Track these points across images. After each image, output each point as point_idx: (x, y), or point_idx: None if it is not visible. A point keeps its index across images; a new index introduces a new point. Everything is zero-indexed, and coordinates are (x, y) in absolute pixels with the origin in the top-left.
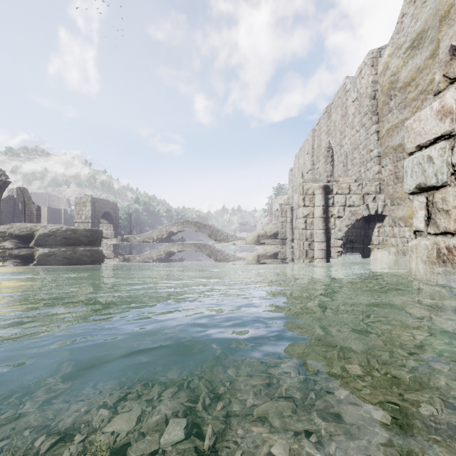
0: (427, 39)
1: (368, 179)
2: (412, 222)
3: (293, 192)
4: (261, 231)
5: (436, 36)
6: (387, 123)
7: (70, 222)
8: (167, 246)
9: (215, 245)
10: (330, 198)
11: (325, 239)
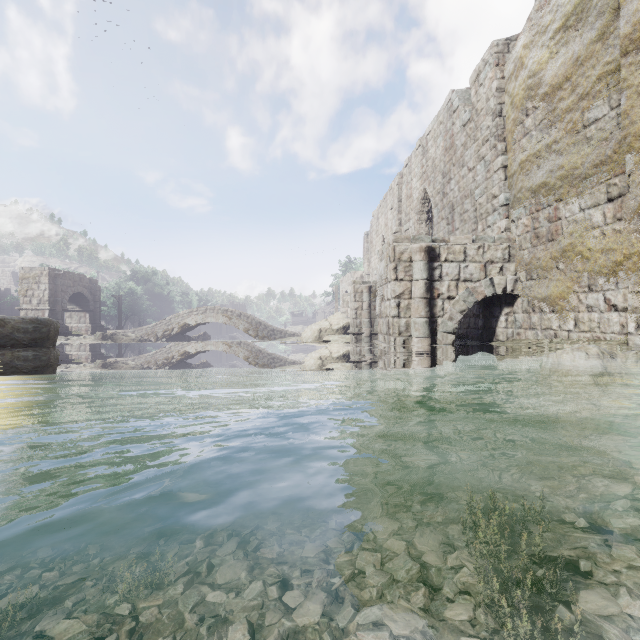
0: (592, 11)
1: (491, 240)
2: (565, 305)
3: (370, 267)
4: (323, 322)
5: (609, 4)
6: (521, 152)
7: (15, 310)
8: (180, 347)
9: (255, 344)
10: (437, 267)
11: (430, 332)
